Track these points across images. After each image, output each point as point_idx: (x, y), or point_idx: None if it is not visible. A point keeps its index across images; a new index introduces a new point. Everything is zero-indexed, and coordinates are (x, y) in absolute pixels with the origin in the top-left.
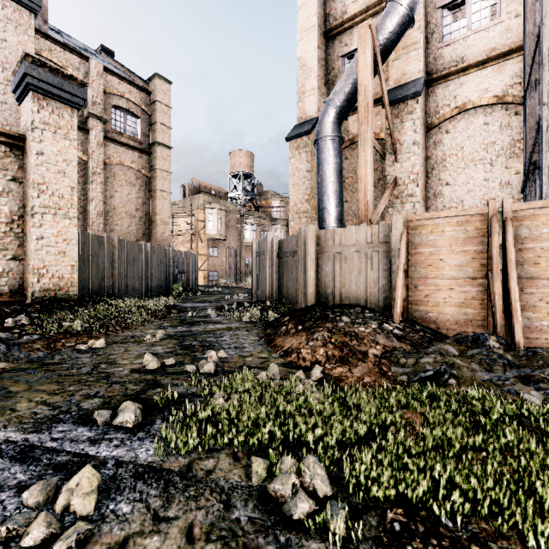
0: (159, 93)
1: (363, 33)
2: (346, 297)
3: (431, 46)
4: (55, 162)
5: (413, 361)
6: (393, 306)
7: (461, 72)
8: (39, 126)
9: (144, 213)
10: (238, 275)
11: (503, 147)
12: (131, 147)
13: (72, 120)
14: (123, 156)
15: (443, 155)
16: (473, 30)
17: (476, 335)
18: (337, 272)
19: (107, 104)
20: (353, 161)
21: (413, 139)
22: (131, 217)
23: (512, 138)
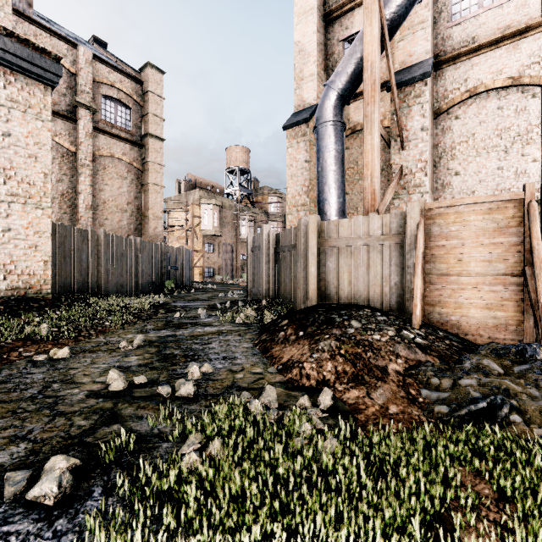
0: (151, 83)
1: (369, 3)
2: (352, 296)
3: (438, 26)
4: (25, 145)
5: (449, 383)
6: (408, 308)
7: (472, 53)
8: (6, 104)
9: (136, 207)
10: (234, 272)
11: (519, 132)
12: (122, 138)
13: (45, 99)
14: (114, 148)
15: (452, 143)
16: (485, 7)
17: (521, 347)
18: (342, 268)
19: (97, 93)
20: (354, 151)
21: (421, 124)
22: (122, 211)
23: (529, 123)
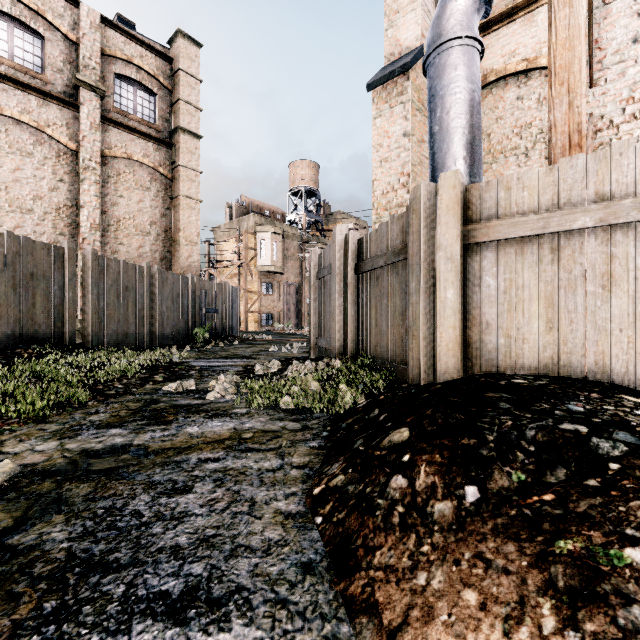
0: (182, 58)
1: None
2: (555, 357)
3: None
4: None
5: None
6: None
7: None
8: None
9: (163, 228)
10: (298, 319)
11: None
12: (143, 134)
13: None
14: (132, 147)
15: None
16: None
17: None
18: (525, 289)
19: (107, 71)
20: (484, 118)
21: (634, 31)
22: (144, 234)
23: None
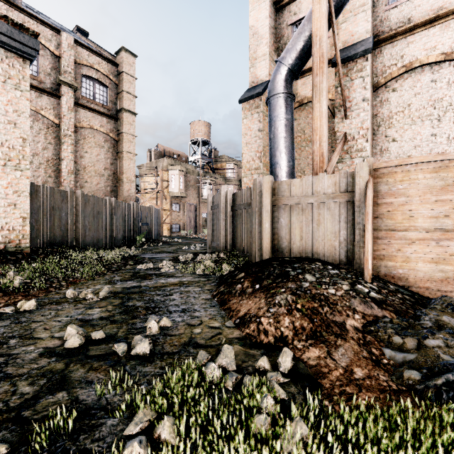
0: (125, 64)
1: None
2: (303, 250)
3: (377, 10)
4: (4, 112)
5: (413, 342)
6: (357, 261)
7: (408, 32)
8: None
9: (112, 172)
10: (197, 228)
11: (451, 102)
12: (100, 112)
13: (24, 71)
14: (93, 121)
15: (389, 113)
16: None
17: None
18: (294, 224)
19: (78, 73)
20: (302, 121)
21: (363, 96)
22: (100, 175)
23: None
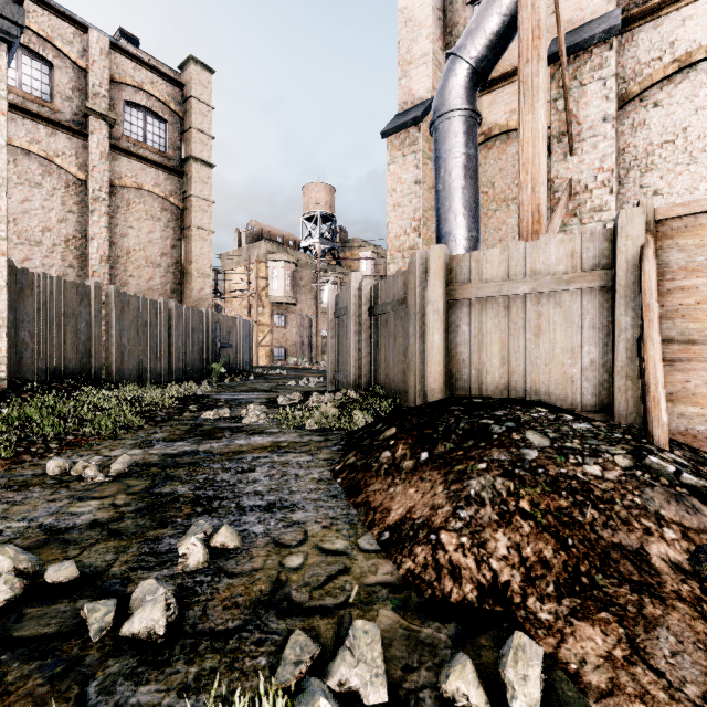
0: (195, 85)
1: None
2: (507, 384)
3: None
4: None
5: None
6: (621, 405)
7: None
8: None
9: (174, 260)
10: (313, 353)
11: None
12: (154, 163)
13: None
14: (142, 176)
15: (647, 145)
16: None
17: None
18: (488, 335)
19: (117, 98)
20: (489, 167)
21: (603, 112)
22: (154, 266)
23: None
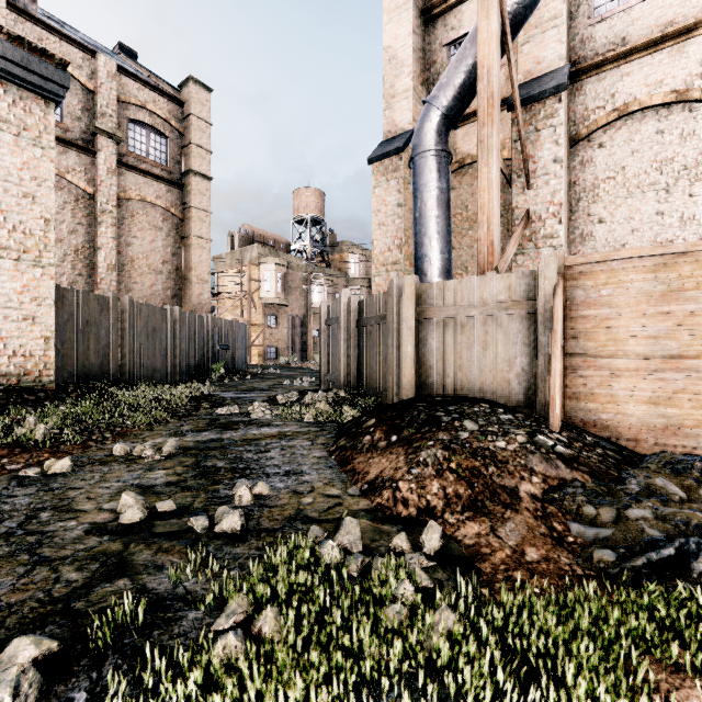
0: (194, 103)
1: None
2: (462, 386)
3: (576, 24)
4: (18, 180)
5: (611, 514)
6: (541, 402)
7: (621, 58)
8: None
9: (174, 267)
10: (303, 352)
11: (686, 165)
12: (156, 176)
13: (46, 118)
14: (145, 189)
15: (594, 180)
16: None
17: None
18: (449, 347)
19: (122, 117)
20: (463, 192)
21: (554, 154)
22: (156, 273)
23: (699, 152)
